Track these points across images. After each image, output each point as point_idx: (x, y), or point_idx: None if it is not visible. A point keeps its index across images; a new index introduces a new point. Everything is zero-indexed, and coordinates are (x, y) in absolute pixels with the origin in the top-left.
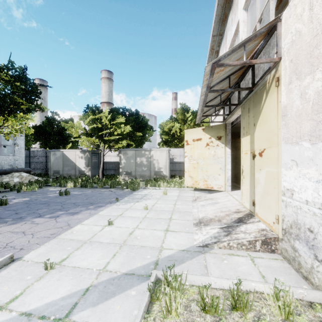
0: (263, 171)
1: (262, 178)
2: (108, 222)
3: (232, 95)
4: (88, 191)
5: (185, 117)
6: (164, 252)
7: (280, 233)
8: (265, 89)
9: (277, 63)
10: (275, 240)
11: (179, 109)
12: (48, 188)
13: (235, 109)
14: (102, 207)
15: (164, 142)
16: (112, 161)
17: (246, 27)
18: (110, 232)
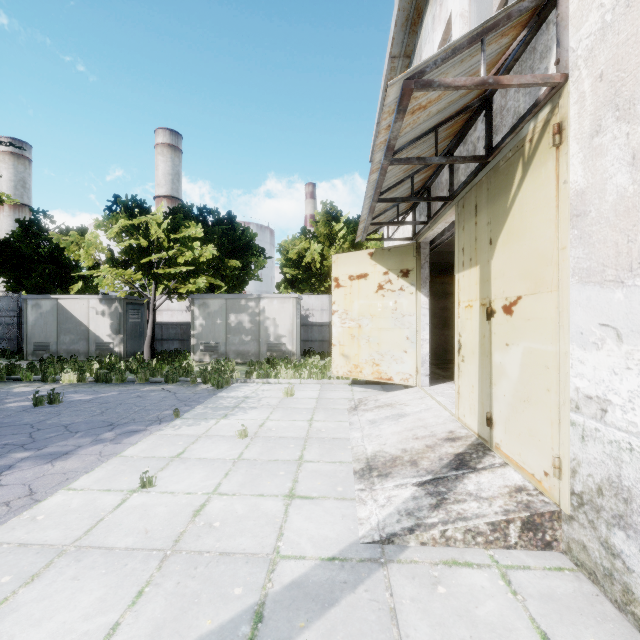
0: (515, 349)
1: (514, 365)
2: (141, 480)
3: (435, 180)
4: (111, 393)
5: (332, 231)
6: (282, 569)
7: (566, 501)
8: (521, 158)
9: (557, 88)
10: (554, 518)
11: (320, 214)
12: (10, 387)
13: (442, 211)
14: (137, 433)
15: (290, 282)
16: (175, 322)
17: (467, 29)
18: (143, 510)
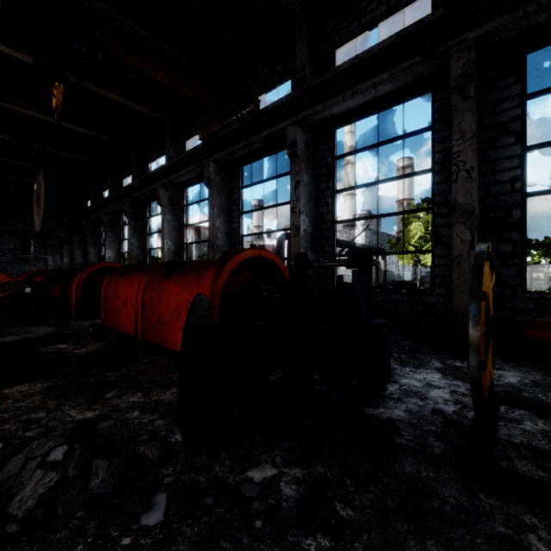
0: None
1: None
2: None
3: None
4: None
5: None
6: None
7: None
8: None
9: None
10: None
11: None
12: None
13: None
14: None
15: (549, 257)
16: None
17: None
18: None
